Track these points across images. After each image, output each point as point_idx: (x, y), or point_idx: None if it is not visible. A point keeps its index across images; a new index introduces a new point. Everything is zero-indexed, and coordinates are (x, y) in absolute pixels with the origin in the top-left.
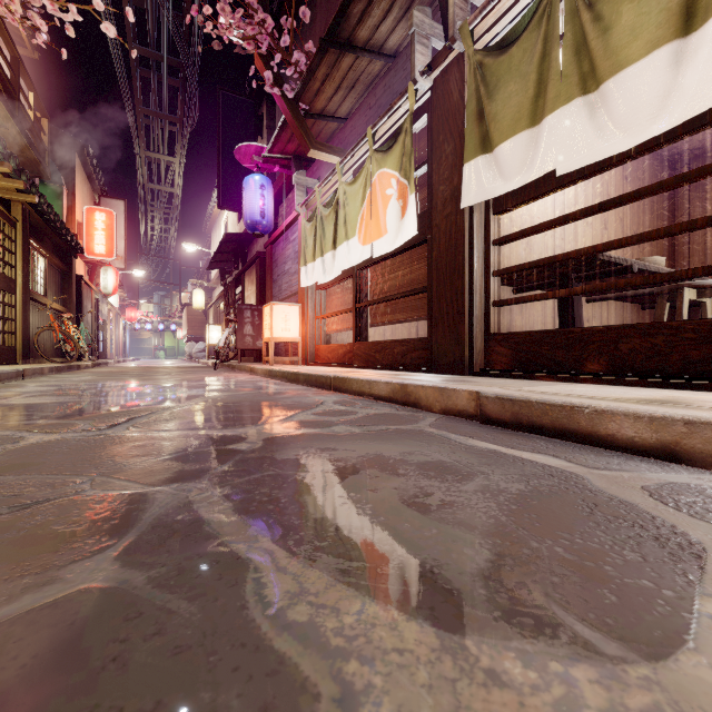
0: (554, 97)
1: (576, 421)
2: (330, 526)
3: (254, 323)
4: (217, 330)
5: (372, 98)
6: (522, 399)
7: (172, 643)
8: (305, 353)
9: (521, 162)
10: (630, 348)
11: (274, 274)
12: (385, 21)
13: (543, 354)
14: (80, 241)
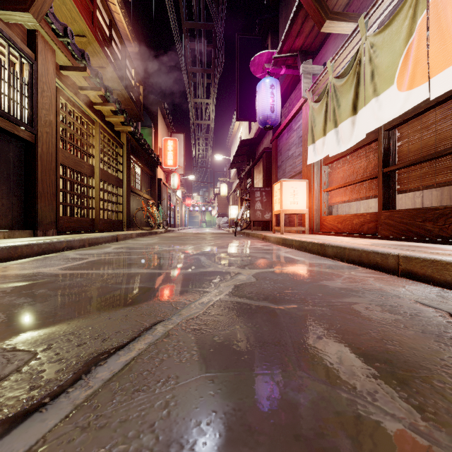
0: None
1: None
2: None
3: (262, 201)
4: (235, 209)
5: None
6: None
7: None
8: (311, 223)
9: None
10: None
11: (278, 161)
12: None
13: None
14: (161, 159)
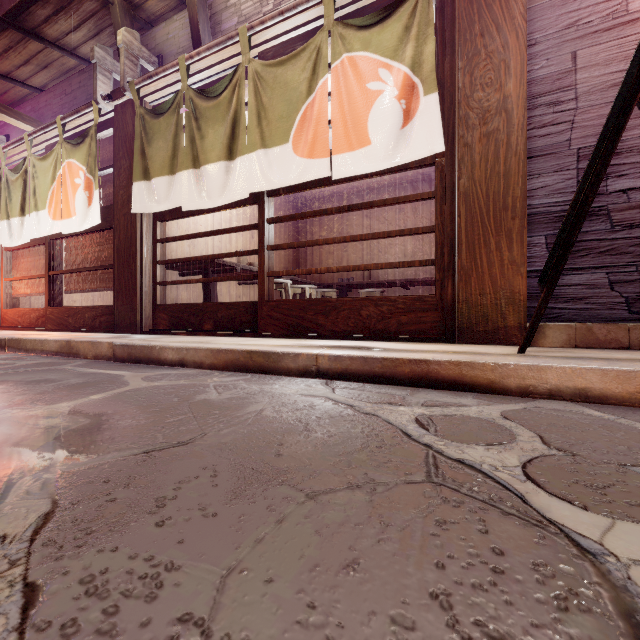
0: (181, 162)
1: (154, 354)
2: None
3: None
4: None
5: (68, 86)
6: (133, 345)
7: None
8: None
9: (166, 195)
10: (222, 316)
11: None
12: (75, 33)
13: (185, 318)
14: None
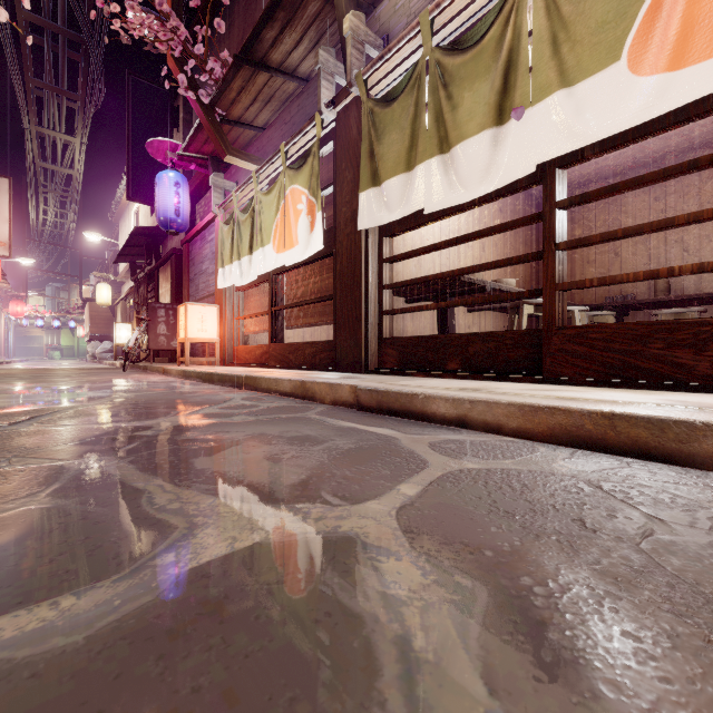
0: (422, 151)
1: (415, 404)
2: (207, 472)
3: (168, 322)
4: (126, 329)
5: (287, 114)
6: (383, 390)
7: (93, 521)
8: (223, 353)
9: (400, 199)
10: (475, 351)
11: (190, 272)
12: (297, 49)
13: (420, 355)
14: None
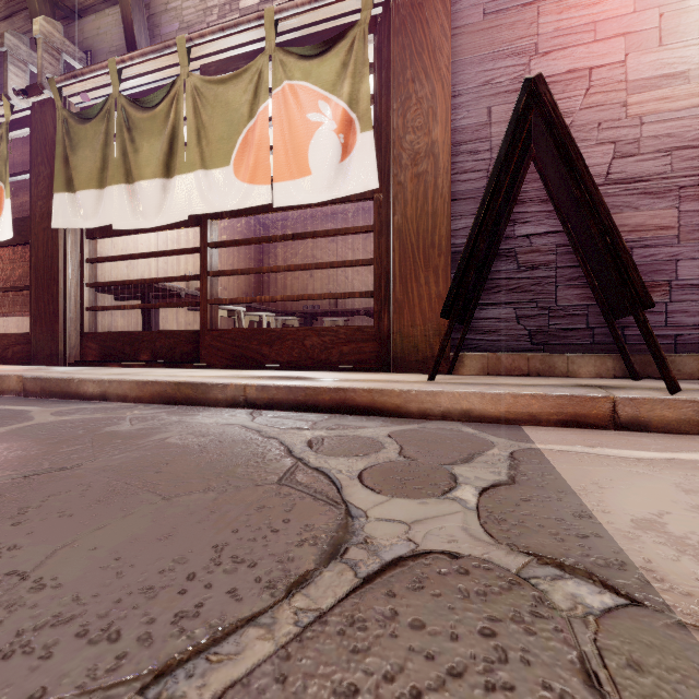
0: (112, 176)
1: (72, 387)
2: None
3: None
4: None
5: None
6: (47, 378)
7: None
8: None
9: (94, 210)
10: (161, 345)
11: None
12: None
13: (118, 348)
14: None
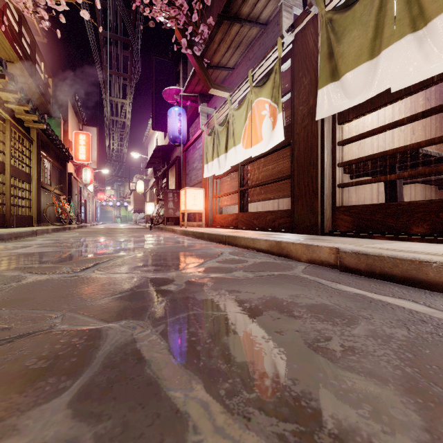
0: (389, 36)
1: (425, 272)
2: (254, 373)
3: (174, 201)
4: (151, 206)
5: (251, 53)
6: (375, 254)
7: None
8: (206, 219)
9: (362, 85)
10: None
11: (186, 170)
12: (261, 0)
13: (377, 220)
14: (71, 152)
